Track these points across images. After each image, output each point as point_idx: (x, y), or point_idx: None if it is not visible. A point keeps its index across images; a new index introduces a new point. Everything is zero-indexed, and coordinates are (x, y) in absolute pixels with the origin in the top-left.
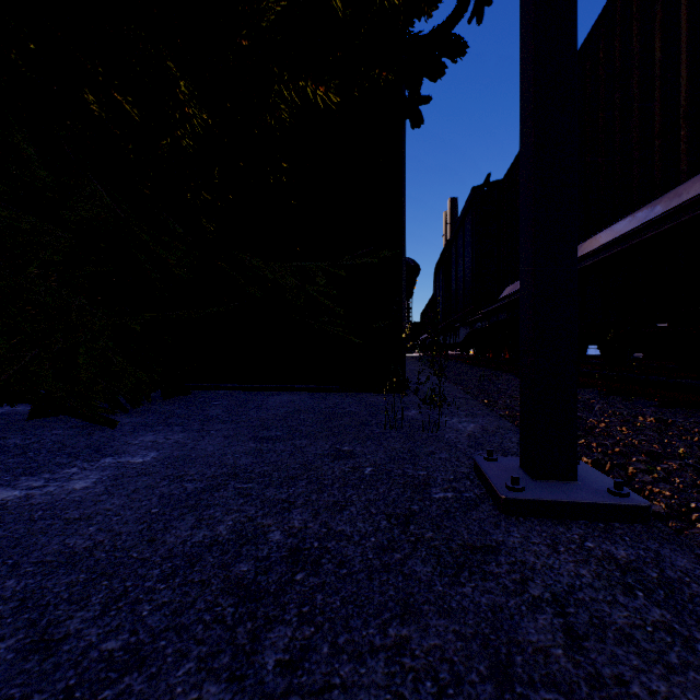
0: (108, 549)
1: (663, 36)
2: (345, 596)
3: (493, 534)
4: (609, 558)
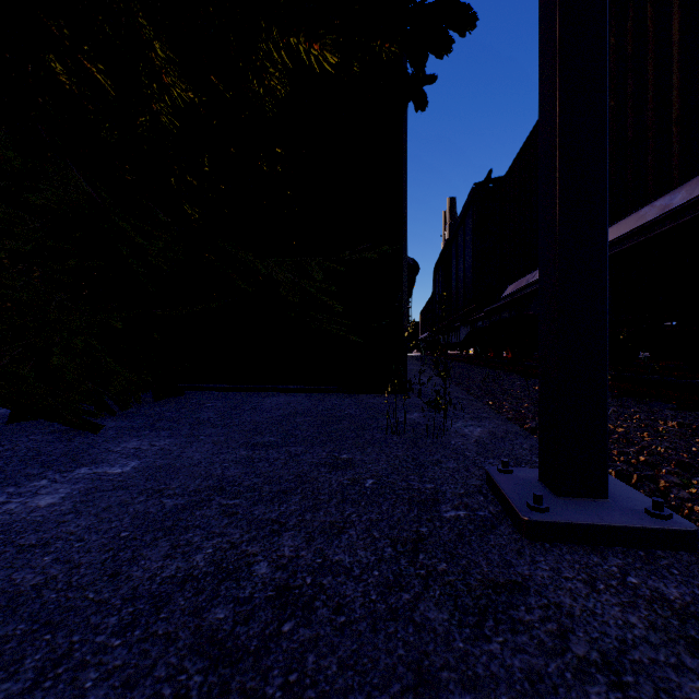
0: (61, 587)
1: (682, 16)
2: (342, 657)
3: (517, 565)
4: (660, 599)
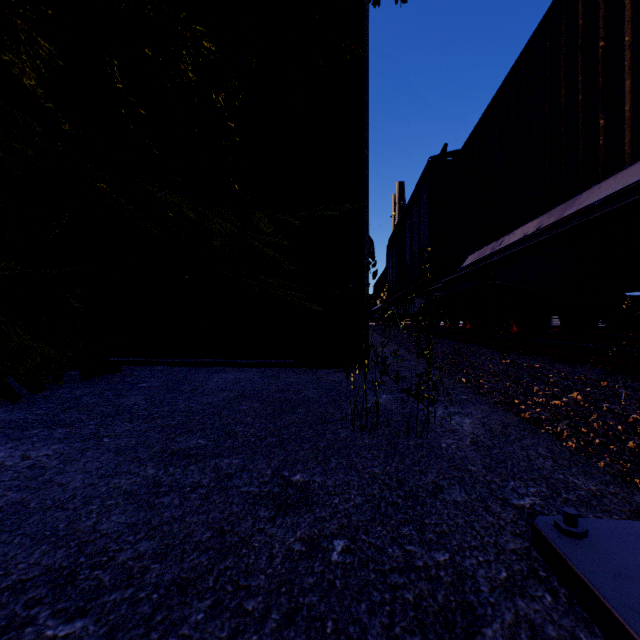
0: None
1: None
2: None
3: None
4: None
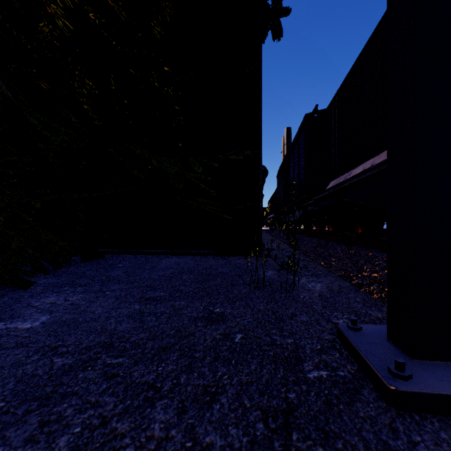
0: None
1: None
2: None
3: (397, 450)
4: None
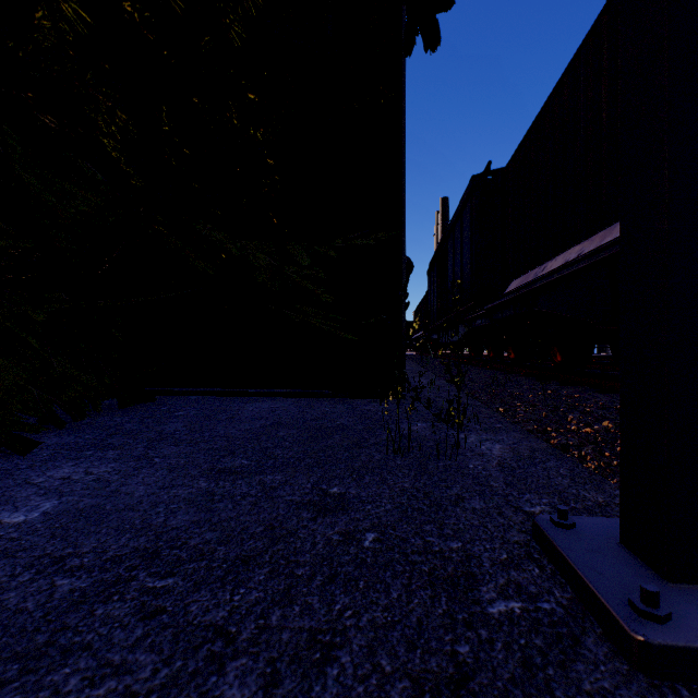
0: None
1: None
2: None
3: None
4: None
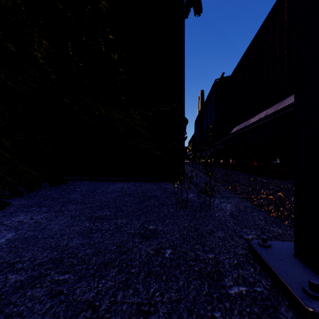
0: None
1: None
2: None
3: None
4: None
